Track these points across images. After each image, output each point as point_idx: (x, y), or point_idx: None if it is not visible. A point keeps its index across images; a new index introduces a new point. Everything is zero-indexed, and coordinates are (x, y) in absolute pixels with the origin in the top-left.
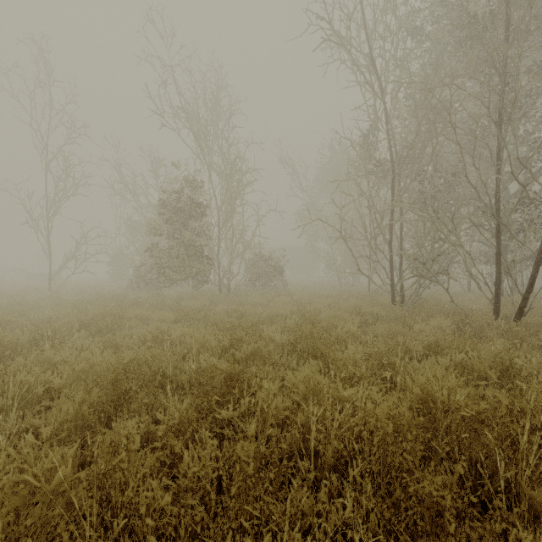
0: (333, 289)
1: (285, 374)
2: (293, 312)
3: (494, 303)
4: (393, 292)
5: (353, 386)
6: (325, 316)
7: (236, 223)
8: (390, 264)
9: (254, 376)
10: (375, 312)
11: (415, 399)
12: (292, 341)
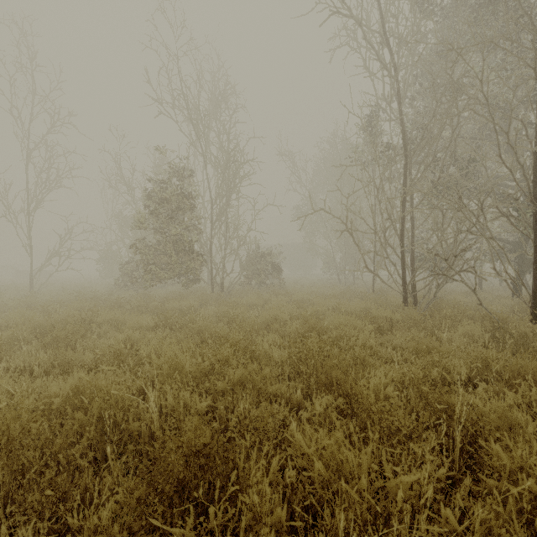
0: (333, 287)
1: (287, 414)
2: (292, 316)
3: (531, 306)
4: (405, 292)
5: (394, 448)
6: (332, 322)
7: (230, 217)
8: (402, 261)
9: (242, 422)
10: (389, 316)
11: (526, 499)
12: (295, 360)
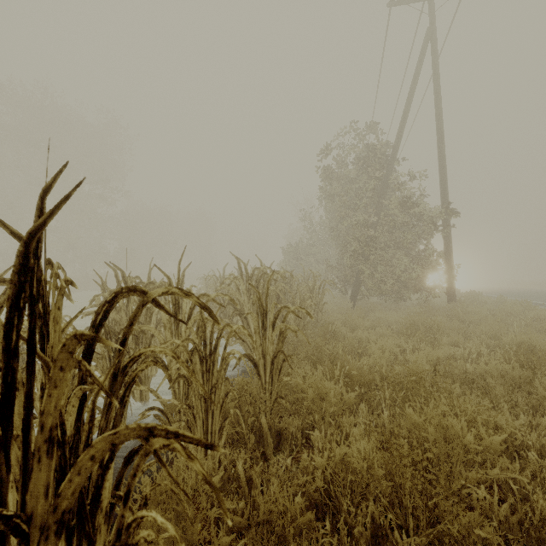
0: None
1: None
2: None
3: None
4: None
5: None
6: None
7: None
8: None
9: None
10: None
11: None
12: None
